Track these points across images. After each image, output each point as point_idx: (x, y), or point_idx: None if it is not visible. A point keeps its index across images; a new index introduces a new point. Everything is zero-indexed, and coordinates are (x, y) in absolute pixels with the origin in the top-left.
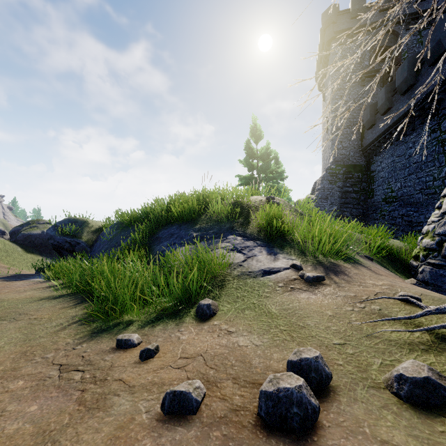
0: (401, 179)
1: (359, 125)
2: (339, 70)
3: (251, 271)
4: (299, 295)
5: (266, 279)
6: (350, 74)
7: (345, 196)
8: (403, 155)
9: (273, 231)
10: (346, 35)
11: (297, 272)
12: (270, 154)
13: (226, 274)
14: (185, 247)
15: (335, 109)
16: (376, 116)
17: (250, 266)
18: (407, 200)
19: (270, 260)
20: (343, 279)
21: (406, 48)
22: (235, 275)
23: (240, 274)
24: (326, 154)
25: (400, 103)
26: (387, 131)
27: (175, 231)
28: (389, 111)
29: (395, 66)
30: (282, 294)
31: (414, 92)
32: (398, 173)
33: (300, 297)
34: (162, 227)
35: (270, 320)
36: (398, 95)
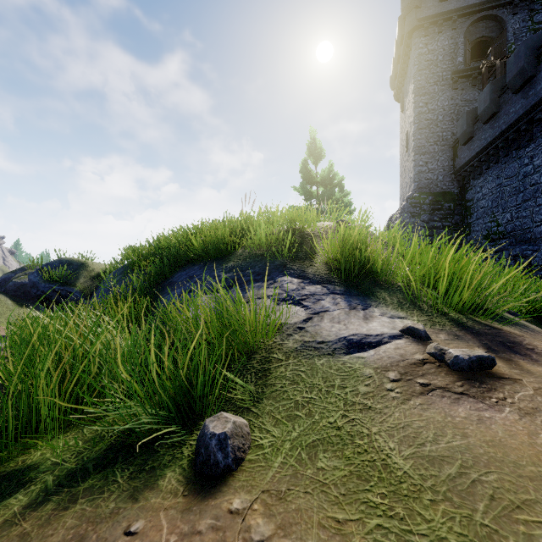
0: (511, 208)
1: (450, 140)
2: (424, 69)
3: (321, 340)
4: (452, 409)
5: (356, 359)
6: (439, 75)
7: (433, 234)
8: (514, 176)
9: (353, 270)
10: (433, 23)
11: (420, 344)
12: (333, 177)
13: (272, 345)
14: (199, 294)
15: (418, 119)
16: (475, 126)
17: (319, 330)
18: (521, 236)
19: (356, 318)
20: (534, 362)
21: (513, 38)
22: (290, 349)
23: (301, 347)
24: (405, 180)
25: (511, 105)
26: (491, 145)
27: (196, 272)
28: (495, 118)
29: (500, 60)
30: (405, 402)
31: (534, 87)
32: (508, 200)
33: (458, 414)
34: (180, 268)
35: (401, 505)
36: (509, 94)
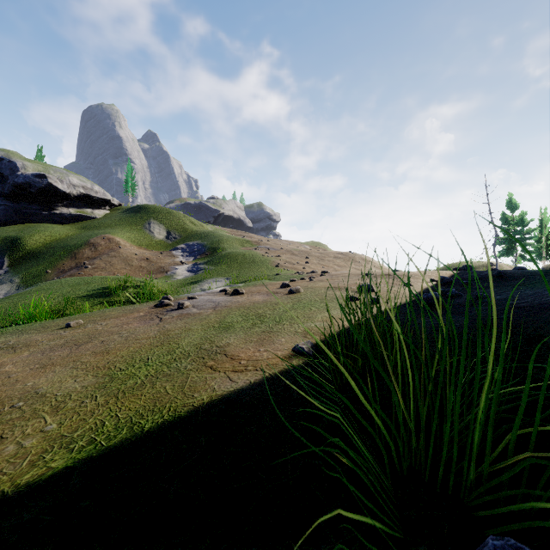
0: None
1: None
2: None
3: None
4: None
5: None
6: None
7: None
8: None
9: None
10: None
11: None
12: (523, 221)
13: None
14: None
15: None
16: None
17: None
18: None
19: None
20: None
21: None
22: None
23: None
24: None
25: None
26: None
27: None
28: None
29: None
30: None
31: None
32: None
33: None
34: None
35: None
36: None
